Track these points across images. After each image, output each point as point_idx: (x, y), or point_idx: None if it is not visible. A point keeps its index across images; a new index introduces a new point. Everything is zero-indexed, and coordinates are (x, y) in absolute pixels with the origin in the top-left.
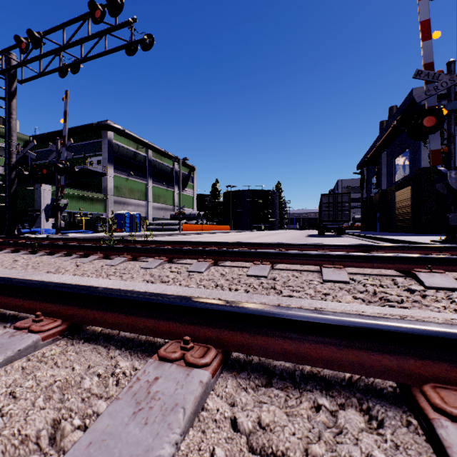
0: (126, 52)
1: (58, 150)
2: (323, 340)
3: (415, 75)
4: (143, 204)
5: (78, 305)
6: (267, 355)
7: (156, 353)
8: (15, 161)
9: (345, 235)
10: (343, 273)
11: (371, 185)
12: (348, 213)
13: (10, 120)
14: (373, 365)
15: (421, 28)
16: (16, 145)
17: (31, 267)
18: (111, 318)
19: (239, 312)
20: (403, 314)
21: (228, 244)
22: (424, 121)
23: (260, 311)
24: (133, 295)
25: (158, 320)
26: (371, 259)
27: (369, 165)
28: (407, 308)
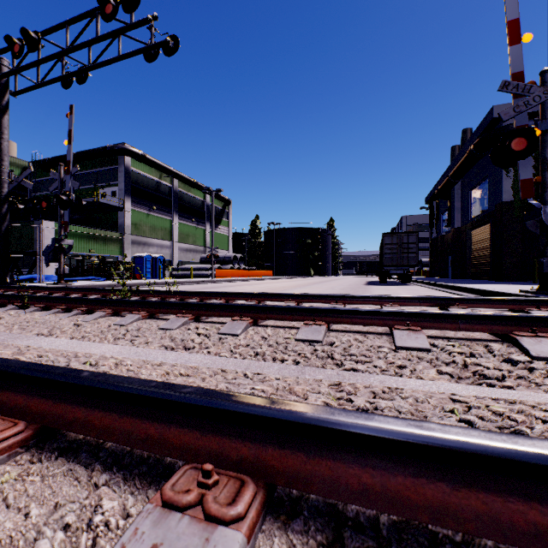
0: (145, 57)
1: (61, 178)
2: (425, 472)
3: (501, 87)
4: (168, 245)
5: (53, 397)
6: (336, 495)
7: (159, 491)
8: (7, 192)
9: (412, 283)
10: (422, 338)
11: (442, 222)
12: (415, 256)
13: (0, 141)
14: (515, 522)
15: (509, 29)
16: (8, 172)
17: (17, 327)
18: (99, 420)
19: (291, 421)
20: (510, 398)
21: (271, 296)
22: (512, 144)
23: (325, 421)
24: (131, 386)
25: (167, 426)
26: (457, 318)
27: (440, 198)
28: (512, 388)
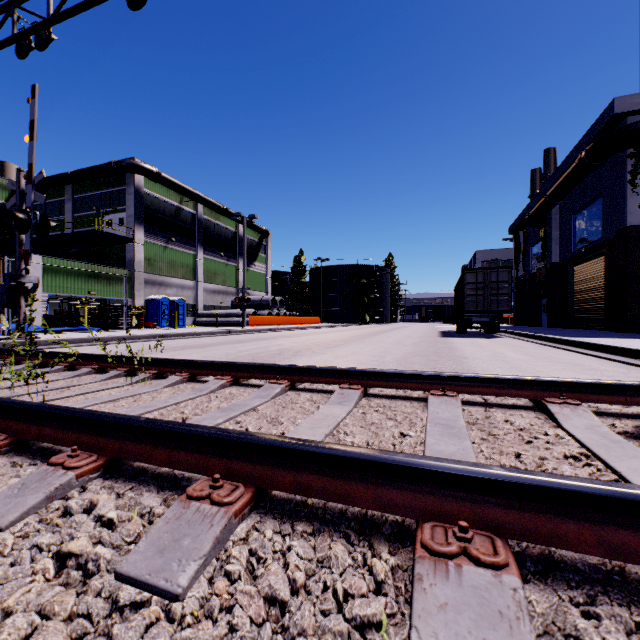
0: (129, 3)
1: (21, 189)
2: None
3: None
4: (191, 285)
5: None
6: None
7: None
8: None
9: (502, 334)
10: None
11: (532, 257)
12: (507, 298)
13: None
14: None
15: None
16: None
17: None
18: None
19: None
20: None
21: (315, 372)
22: None
23: None
24: None
25: None
26: None
27: (531, 226)
28: None
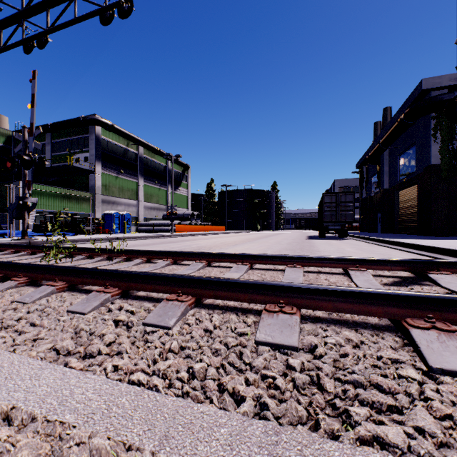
0: (101, 21)
1: (25, 140)
2: None
3: None
4: (134, 204)
5: None
6: None
7: None
8: None
9: (349, 238)
10: None
11: (371, 184)
12: (352, 213)
13: None
14: None
15: None
16: None
17: None
18: None
19: None
20: None
21: (222, 256)
22: None
23: None
24: None
25: None
26: None
27: (370, 163)
28: None
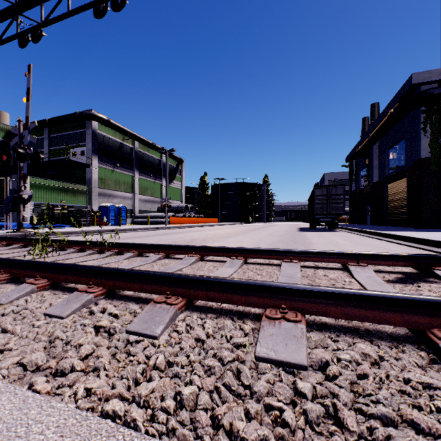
0: (94, 14)
1: (21, 133)
2: None
3: None
4: (130, 196)
5: None
6: None
7: None
8: None
9: (339, 230)
10: None
11: (361, 177)
12: (342, 206)
13: None
14: None
15: None
16: None
17: None
18: None
19: None
20: None
21: (215, 250)
22: None
23: None
24: None
25: None
26: None
27: (360, 157)
28: None
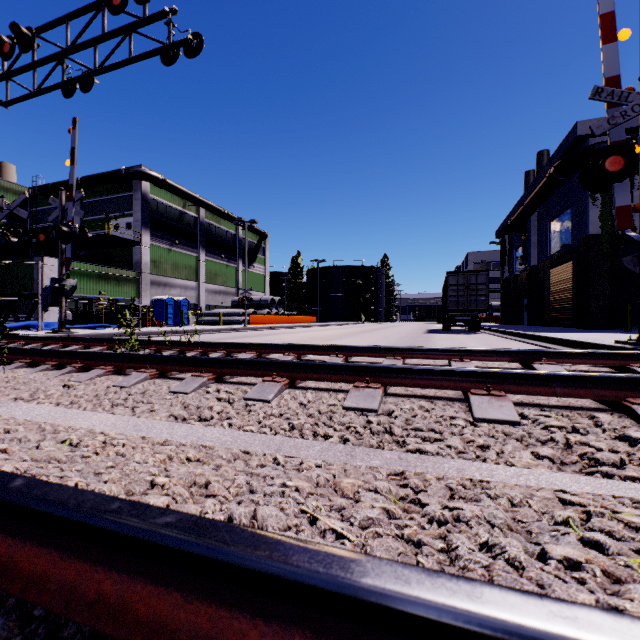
0: (162, 60)
1: (63, 206)
2: None
3: (592, 94)
4: (193, 286)
5: None
6: None
7: None
8: None
9: (481, 331)
10: (508, 406)
11: (516, 259)
12: (485, 299)
13: None
14: None
15: (602, 24)
16: None
17: None
18: (30, 562)
19: (333, 594)
20: None
21: (314, 348)
22: (607, 163)
23: (394, 599)
24: (77, 510)
25: (131, 581)
26: (551, 380)
27: (513, 231)
28: (639, 480)
